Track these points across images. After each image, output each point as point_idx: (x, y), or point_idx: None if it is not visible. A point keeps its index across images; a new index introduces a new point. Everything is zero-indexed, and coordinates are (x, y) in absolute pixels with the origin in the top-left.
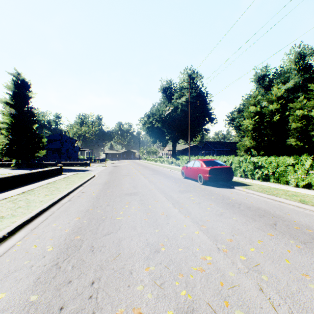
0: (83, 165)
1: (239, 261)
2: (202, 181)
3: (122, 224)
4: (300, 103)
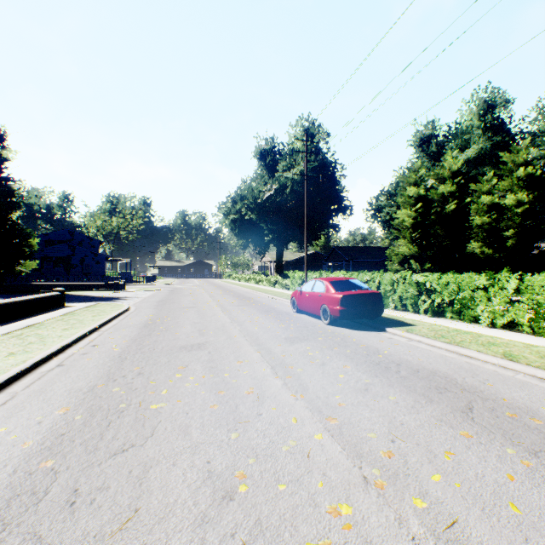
0: (112, 288)
1: (412, 515)
2: (329, 319)
3: (161, 421)
4: (488, 184)
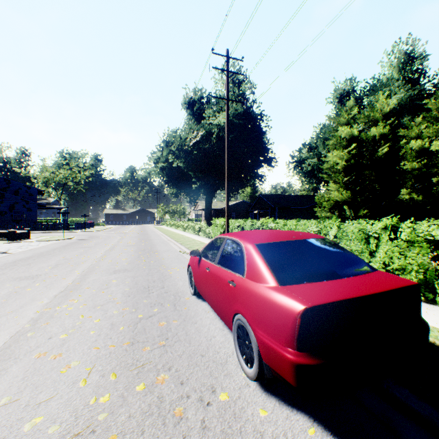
0: None
1: None
2: (257, 371)
3: None
4: (416, 129)
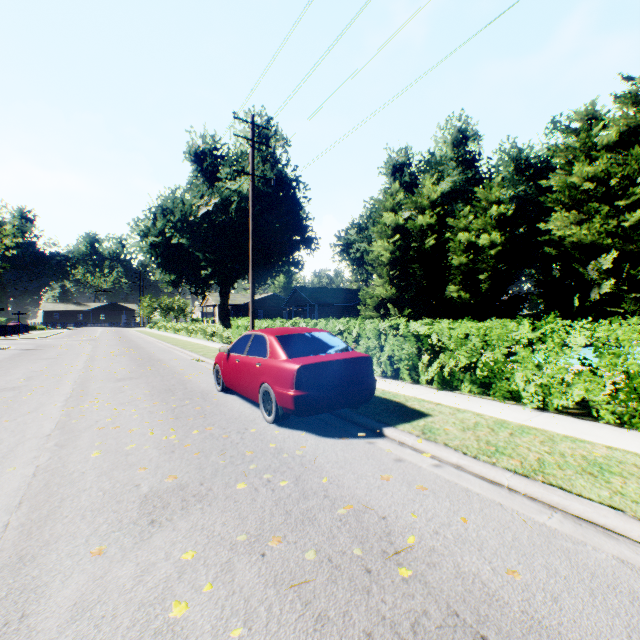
0: None
1: None
2: (275, 413)
3: None
4: (465, 220)
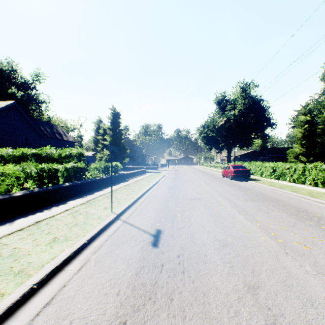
0: (153, 169)
1: (215, 190)
2: (230, 178)
3: (185, 186)
4: None
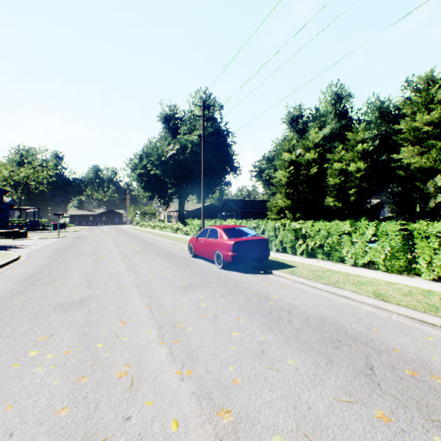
0: (12, 236)
1: None
2: (222, 264)
3: None
4: (338, 155)
